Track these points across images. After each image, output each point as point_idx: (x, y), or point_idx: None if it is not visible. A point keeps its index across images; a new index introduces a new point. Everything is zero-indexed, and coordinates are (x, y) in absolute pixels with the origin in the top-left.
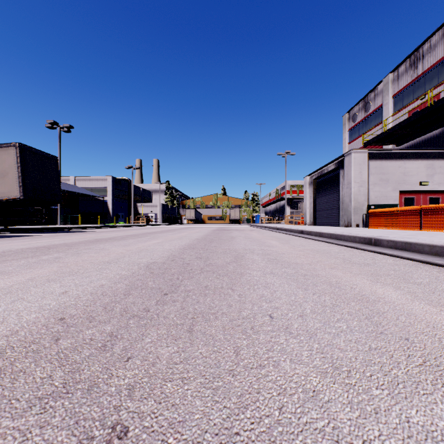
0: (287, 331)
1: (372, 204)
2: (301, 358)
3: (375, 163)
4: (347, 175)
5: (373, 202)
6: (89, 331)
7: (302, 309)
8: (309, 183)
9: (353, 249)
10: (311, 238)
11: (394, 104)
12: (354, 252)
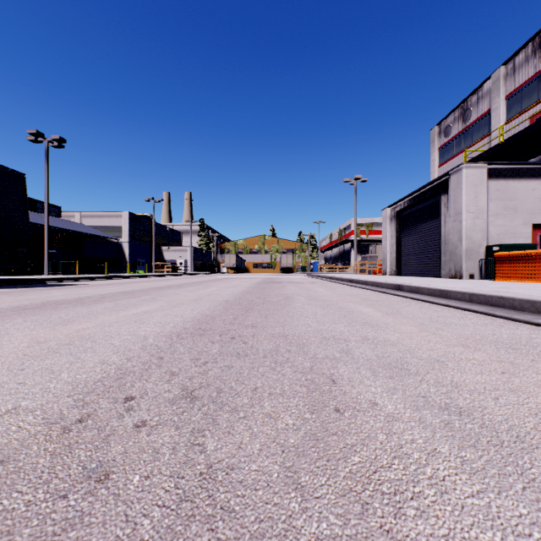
0: None
1: (495, 244)
2: None
3: (497, 183)
4: (455, 201)
5: (494, 241)
6: None
7: None
8: (391, 217)
9: None
10: (427, 300)
11: (507, 108)
12: None
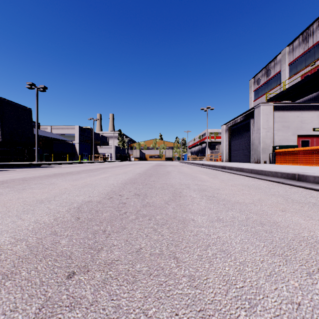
0: None
1: (277, 145)
2: None
3: (279, 113)
4: (257, 123)
5: (277, 144)
6: None
7: None
8: (225, 130)
9: (279, 184)
10: (233, 172)
11: (289, 70)
12: (284, 188)
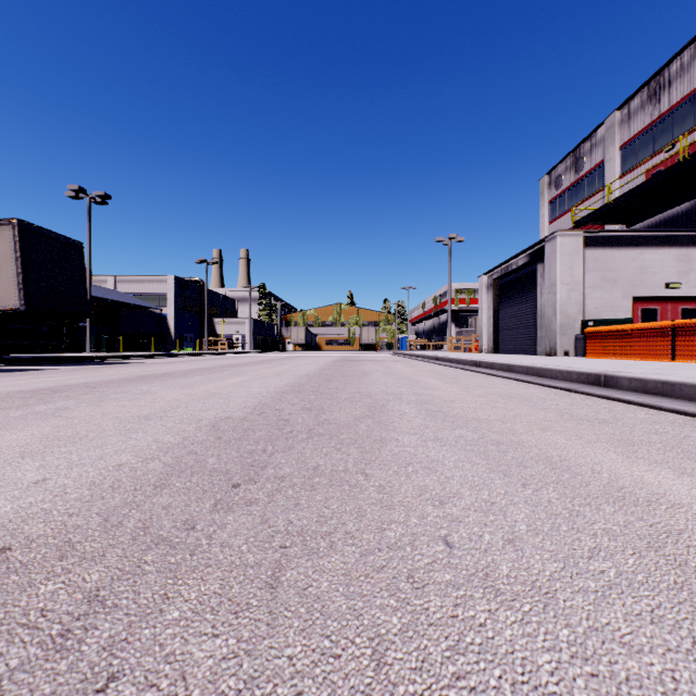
0: (489, 587)
1: (590, 319)
2: (538, 678)
3: (595, 253)
4: (550, 272)
5: (591, 315)
6: (46, 587)
7: (510, 522)
8: (487, 286)
9: (569, 393)
10: (494, 374)
11: (622, 160)
12: (572, 399)
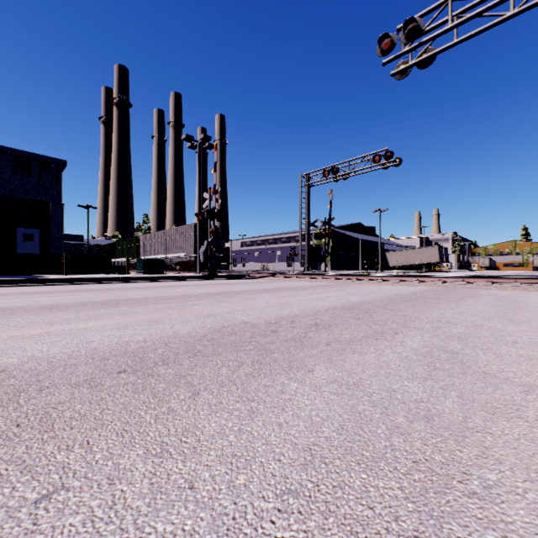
0: None
1: None
2: None
3: None
4: None
5: None
6: None
7: None
8: None
9: None
10: None
11: None
12: None
